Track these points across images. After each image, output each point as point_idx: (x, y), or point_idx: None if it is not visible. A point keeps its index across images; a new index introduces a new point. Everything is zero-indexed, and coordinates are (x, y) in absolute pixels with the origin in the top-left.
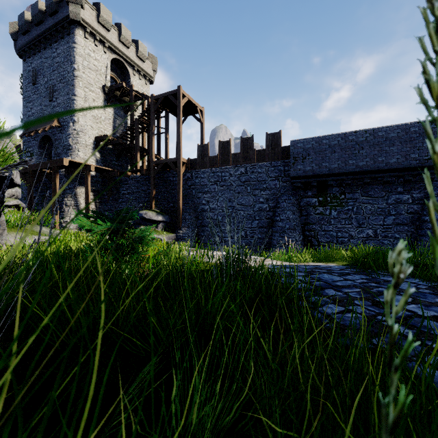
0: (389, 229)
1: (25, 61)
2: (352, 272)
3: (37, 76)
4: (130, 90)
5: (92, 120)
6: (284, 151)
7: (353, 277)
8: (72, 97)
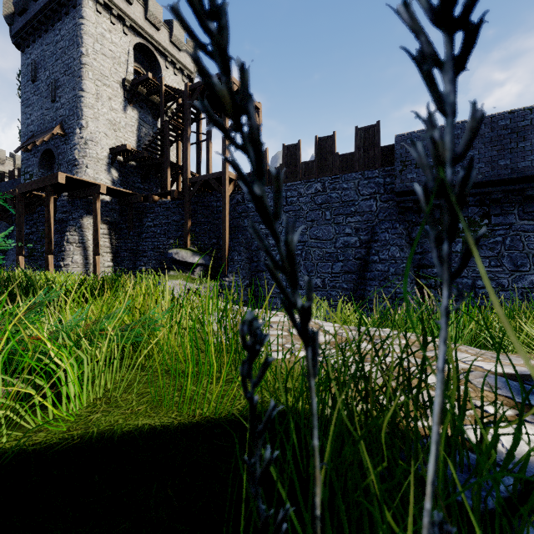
0: None
1: (24, 52)
2: None
3: (38, 71)
4: (159, 85)
5: (107, 126)
6: (384, 154)
7: None
8: (78, 93)
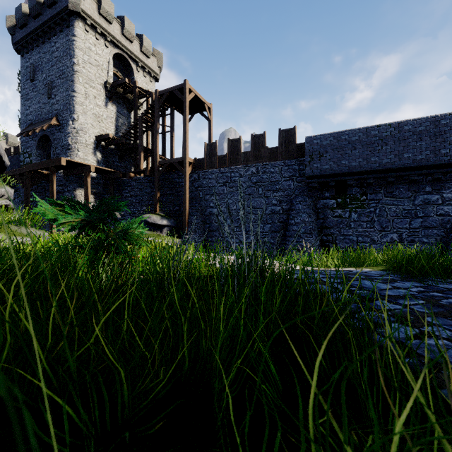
0: (415, 233)
1: (23, 56)
2: (398, 279)
3: (36, 73)
4: (133, 87)
5: (93, 118)
6: (299, 149)
7: (403, 284)
8: (71, 93)
